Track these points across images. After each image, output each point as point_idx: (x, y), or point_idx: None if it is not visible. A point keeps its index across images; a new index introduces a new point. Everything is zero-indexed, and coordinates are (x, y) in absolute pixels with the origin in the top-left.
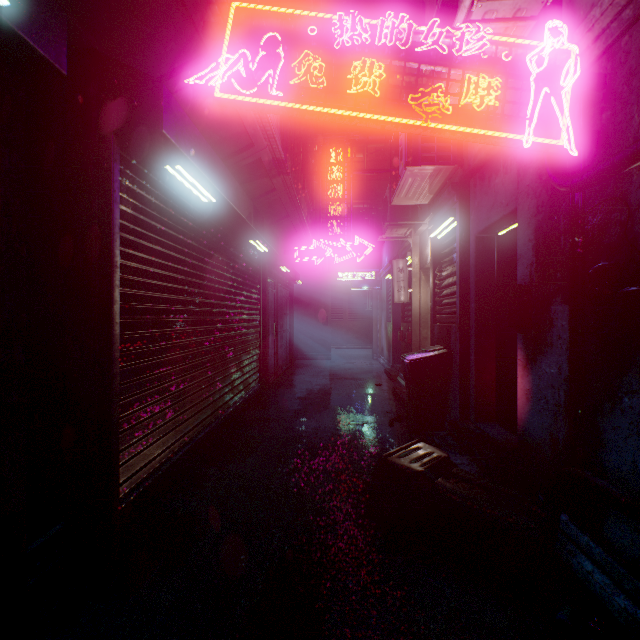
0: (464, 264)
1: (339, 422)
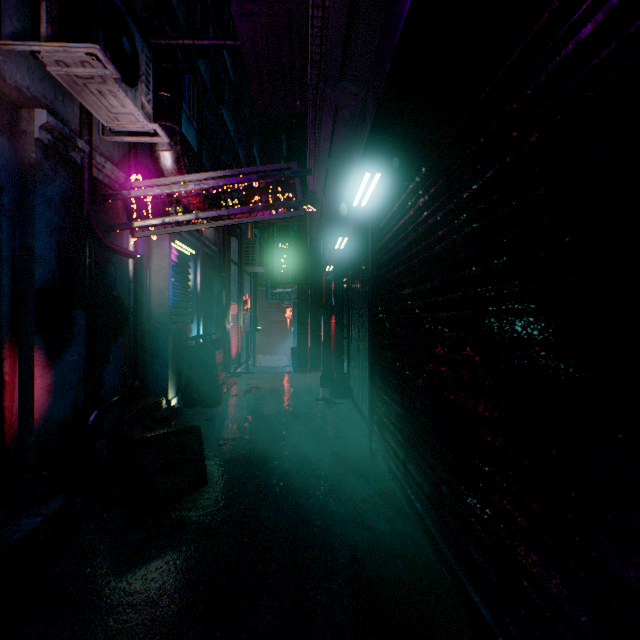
0: None
1: None
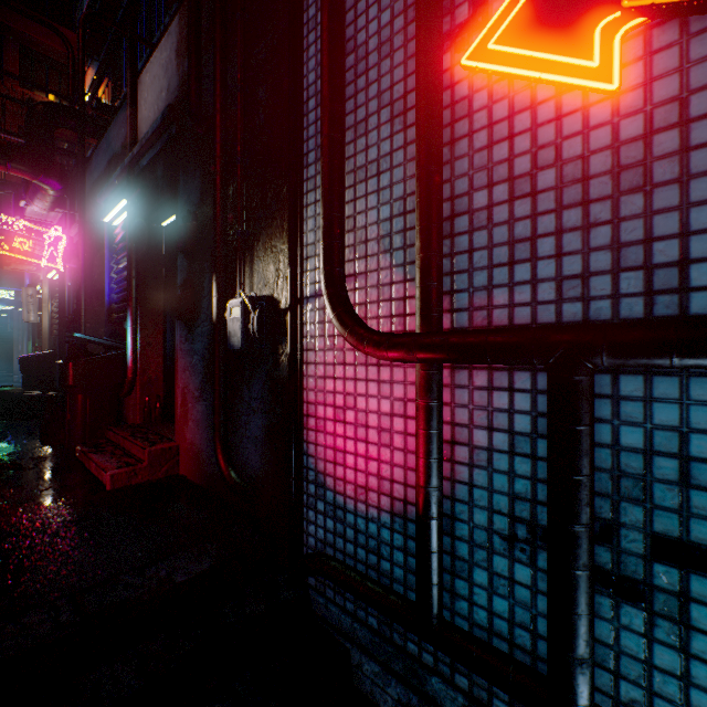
0: (63, 300)
1: None
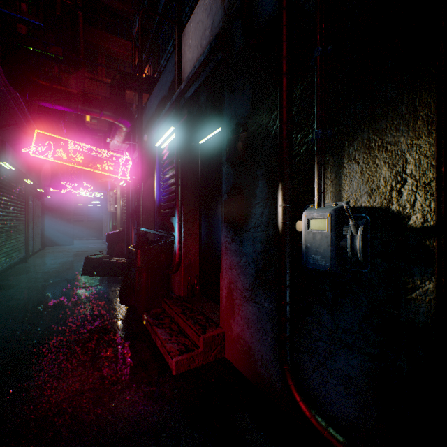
0: (128, 198)
1: (75, 263)
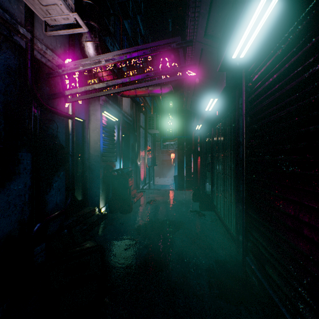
0: None
1: None
